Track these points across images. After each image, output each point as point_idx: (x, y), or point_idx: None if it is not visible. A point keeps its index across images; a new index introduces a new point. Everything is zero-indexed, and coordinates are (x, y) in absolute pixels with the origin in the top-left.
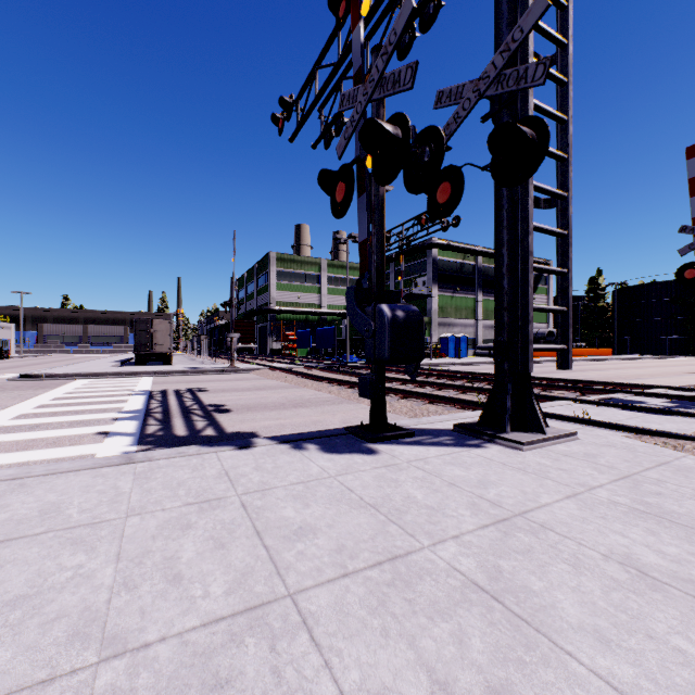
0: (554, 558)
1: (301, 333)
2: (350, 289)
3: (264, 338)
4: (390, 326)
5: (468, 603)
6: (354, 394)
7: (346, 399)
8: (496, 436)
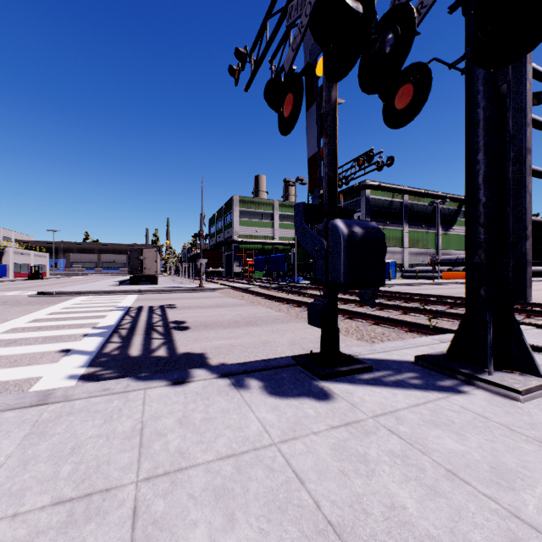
0: None
1: (258, 260)
2: (298, 206)
3: (229, 263)
4: (346, 244)
5: None
6: (301, 313)
7: (294, 317)
8: (477, 377)
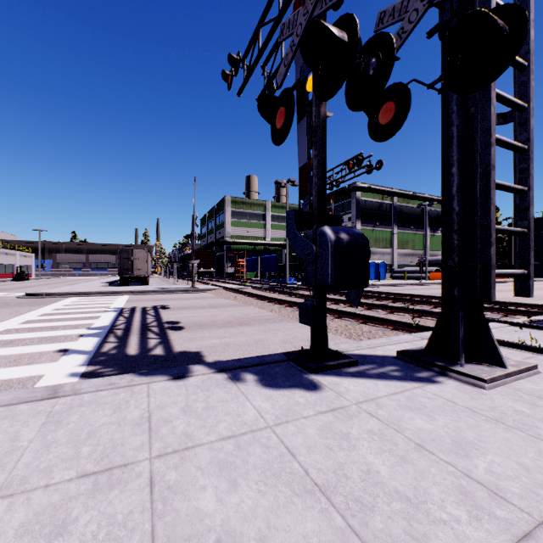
0: None
1: (250, 260)
2: (290, 213)
3: (221, 264)
4: (333, 249)
5: None
6: (293, 313)
7: (286, 317)
8: (450, 368)
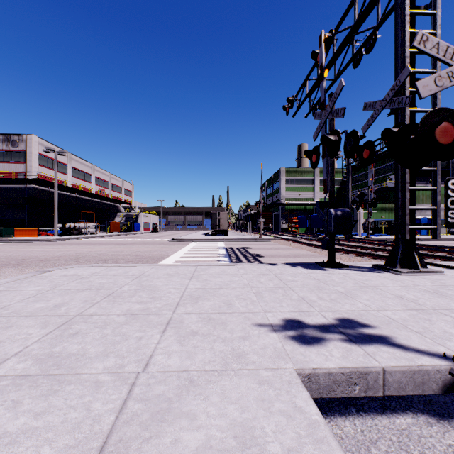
0: (372, 292)
1: (300, 218)
2: (317, 202)
3: (277, 221)
4: (333, 218)
5: (335, 293)
6: None
7: (324, 255)
8: (390, 269)
